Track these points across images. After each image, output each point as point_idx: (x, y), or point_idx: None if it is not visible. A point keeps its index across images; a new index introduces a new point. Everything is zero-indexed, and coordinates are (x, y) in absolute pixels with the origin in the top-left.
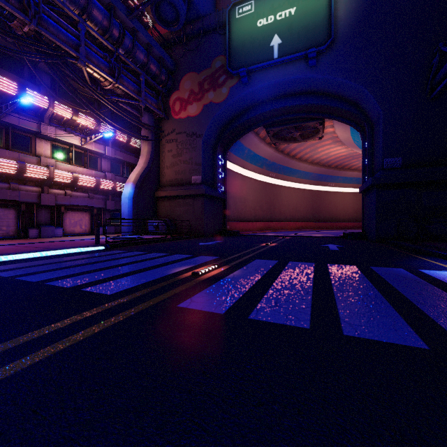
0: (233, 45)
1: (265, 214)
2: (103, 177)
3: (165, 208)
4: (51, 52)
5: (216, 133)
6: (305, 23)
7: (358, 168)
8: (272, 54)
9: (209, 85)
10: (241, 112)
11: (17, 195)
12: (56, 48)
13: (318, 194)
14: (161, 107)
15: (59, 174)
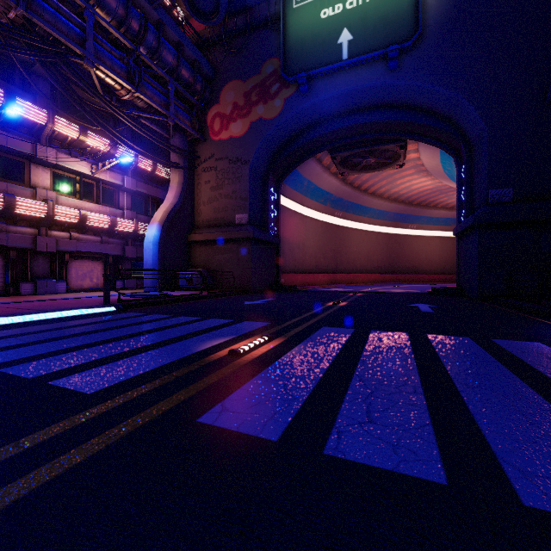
0: (289, 43)
1: (329, 264)
2: (121, 216)
3: (201, 256)
4: (46, 46)
5: (267, 159)
6: (384, 12)
7: (447, 206)
8: (340, 54)
9: (257, 96)
10: (299, 131)
11: (5, 238)
12: (54, 42)
13: (395, 238)
14: (196, 125)
15: (62, 211)
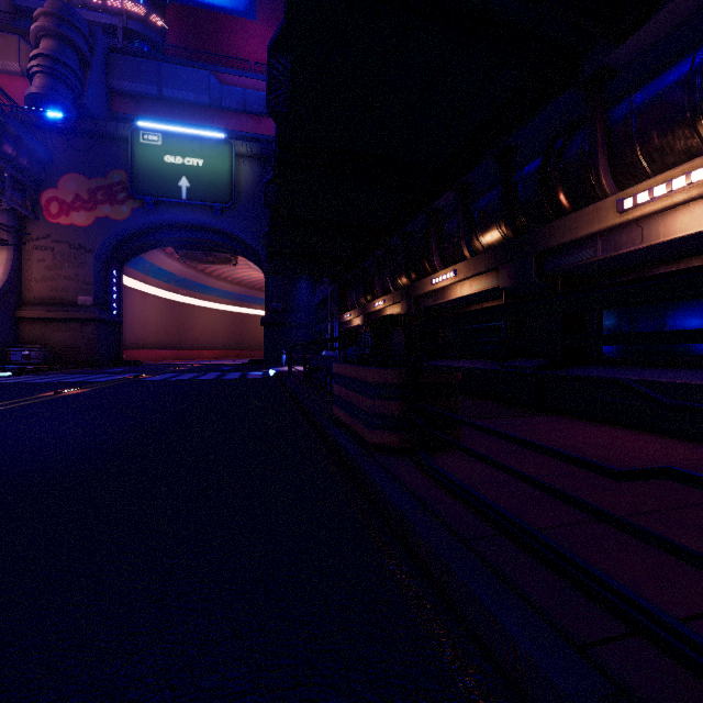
0: (137, 168)
1: (173, 340)
2: None
3: (34, 332)
4: None
5: (111, 248)
6: (212, 178)
7: None
8: (180, 193)
9: (104, 197)
10: (145, 231)
11: None
12: None
13: (241, 317)
14: (30, 206)
15: None
